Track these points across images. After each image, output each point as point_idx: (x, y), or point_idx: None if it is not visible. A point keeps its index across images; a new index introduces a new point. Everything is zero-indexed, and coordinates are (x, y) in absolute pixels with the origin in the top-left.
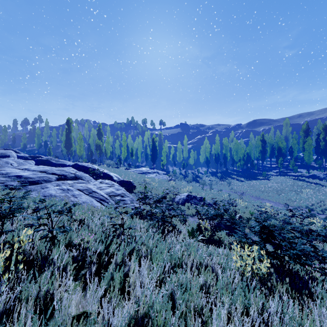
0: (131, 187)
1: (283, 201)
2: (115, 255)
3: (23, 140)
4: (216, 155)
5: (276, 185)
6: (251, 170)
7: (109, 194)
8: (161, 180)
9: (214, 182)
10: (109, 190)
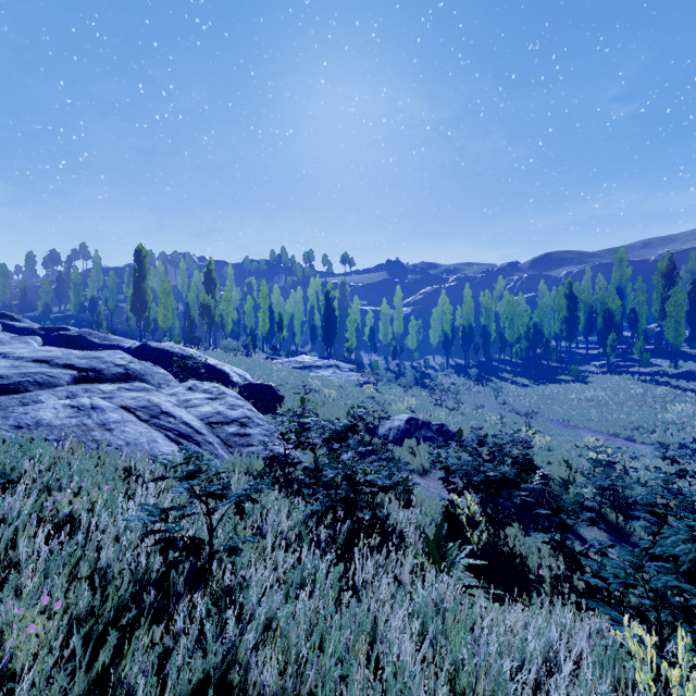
0: (271, 399)
1: (624, 431)
2: None
3: (43, 296)
4: (466, 328)
5: (605, 395)
6: (544, 363)
7: (208, 420)
8: (344, 384)
9: (462, 387)
10: (210, 408)
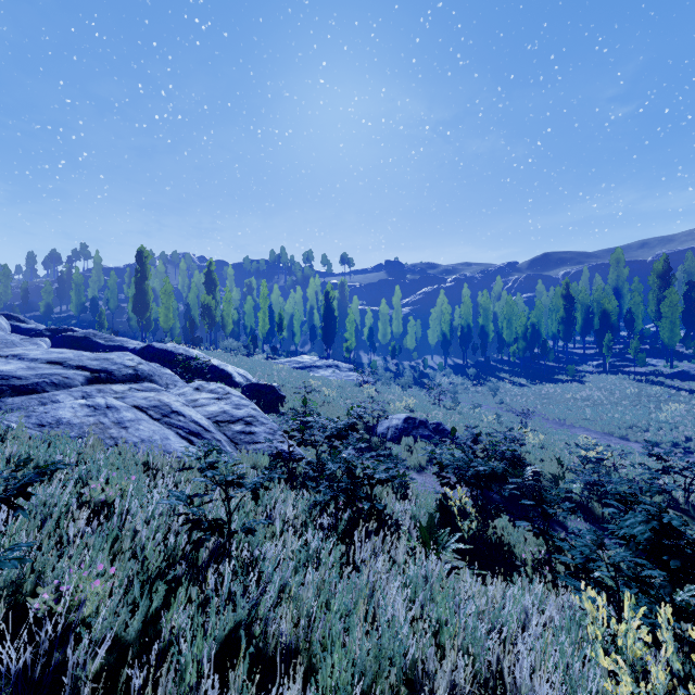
0: (273, 399)
1: (619, 430)
2: (164, 674)
3: (44, 297)
4: (464, 328)
5: (601, 395)
6: (541, 362)
7: (215, 419)
8: (344, 383)
9: (460, 387)
10: (216, 407)
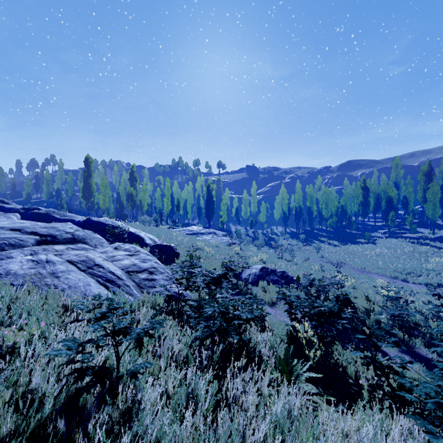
0: (171, 255)
1: (401, 275)
2: None
3: (26, 188)
4: (297, 208)
5: (388, 252)
6: (347, 231)
7: (127, 270)
8: (219, 244)
9: (295, 246)
10: (128, 261)
